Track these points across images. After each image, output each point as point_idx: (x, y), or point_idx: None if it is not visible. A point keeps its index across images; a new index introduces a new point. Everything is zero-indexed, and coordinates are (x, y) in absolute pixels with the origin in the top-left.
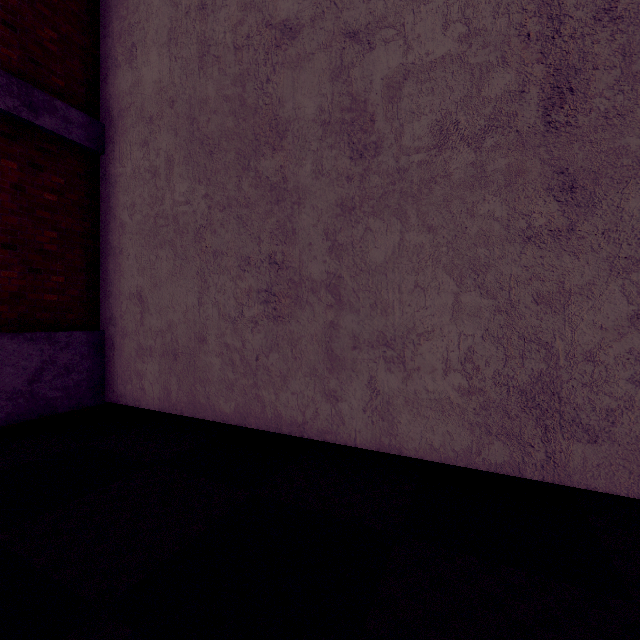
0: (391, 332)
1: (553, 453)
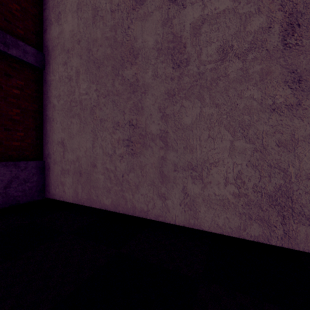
0: (195, 162)
1: (288, 231)
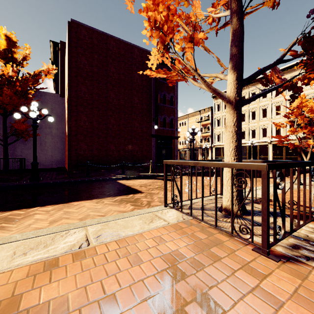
0: (28, 159)
1: (40, 166)
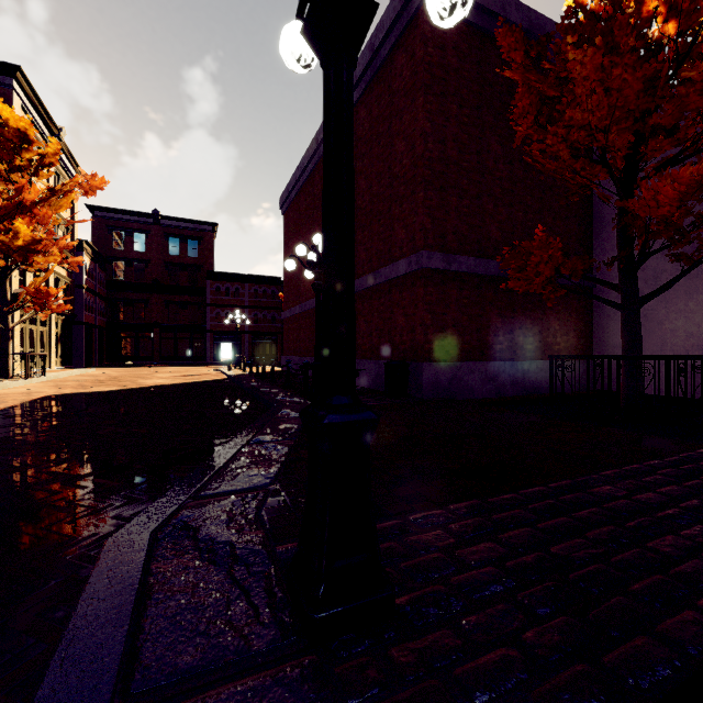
0: None
1: None
